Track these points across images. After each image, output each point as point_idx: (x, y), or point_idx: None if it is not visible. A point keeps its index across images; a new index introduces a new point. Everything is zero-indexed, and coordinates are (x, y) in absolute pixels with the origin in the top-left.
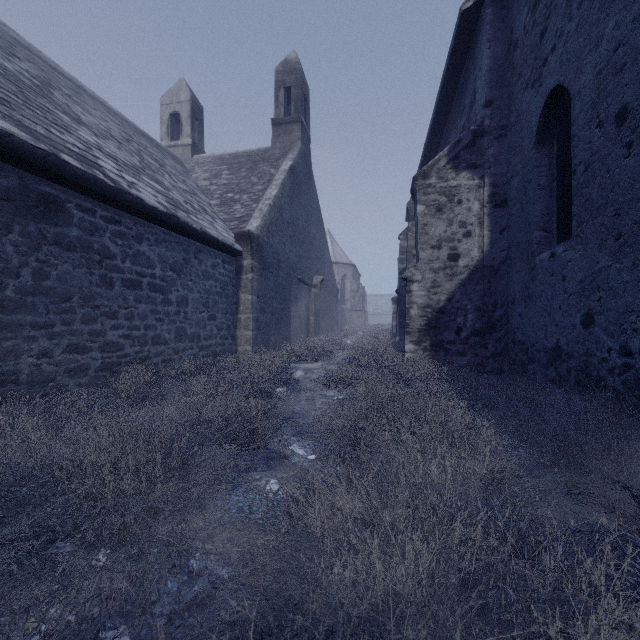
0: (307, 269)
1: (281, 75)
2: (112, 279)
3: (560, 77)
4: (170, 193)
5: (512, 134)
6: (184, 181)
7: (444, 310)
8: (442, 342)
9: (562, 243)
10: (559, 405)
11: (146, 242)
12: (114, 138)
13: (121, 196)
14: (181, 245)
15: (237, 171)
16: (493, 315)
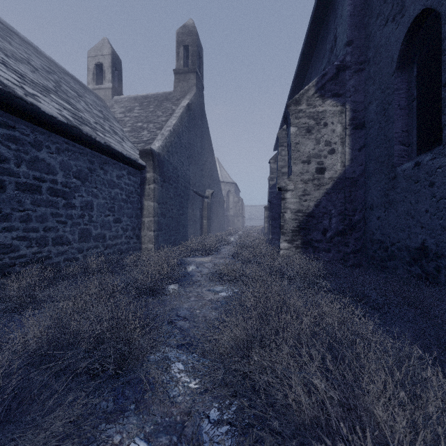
0: (201, 184)
1: (181, 36)
2: (3, 182)
3: (427, 1)
4: (80, 113)
5: (370, 67)
6: (101, 111)
7: (313, 214)
8: (311, 241)
9: (423, 154)
10: (444, 306)
11: (46, 149)
12: (31, 65)
13: (11, 100)
14: (85, 156)
15: (146, 107)
16: (353, 218)
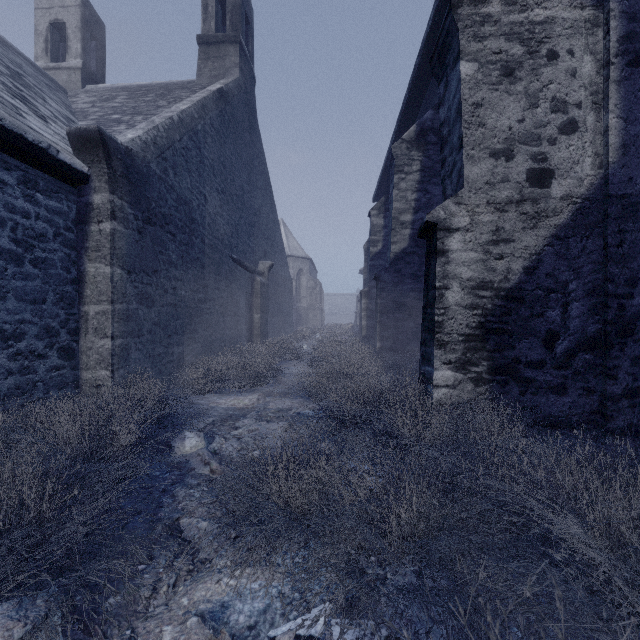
0: (249, 249)
1: None
2: None
3: None
4: None
5: None
6: (16, 72)
7: (519, 293)
8: (515, 364)
9: None
10: None
11: None
12: None
13: None
14: None
15: (140, 96)
16: (629, 304)
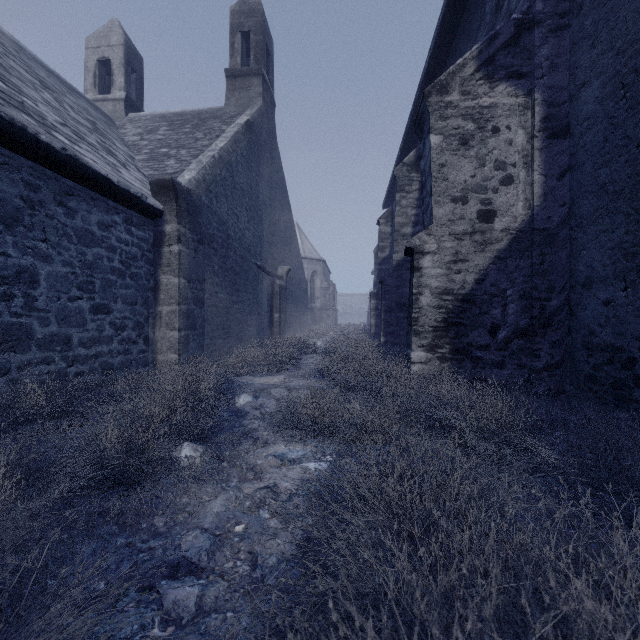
0: (270, 256)
1: (237, 16)
2: None
3: None
4: (24, 98)
5: (584, 16)
6: (92, 121)
7: (472, 297)
8: (469, 347)
9: None
10: None
11: None
12: None
13: None
14: (16, 171)
15: (179, 127)
16: (548, 305)
